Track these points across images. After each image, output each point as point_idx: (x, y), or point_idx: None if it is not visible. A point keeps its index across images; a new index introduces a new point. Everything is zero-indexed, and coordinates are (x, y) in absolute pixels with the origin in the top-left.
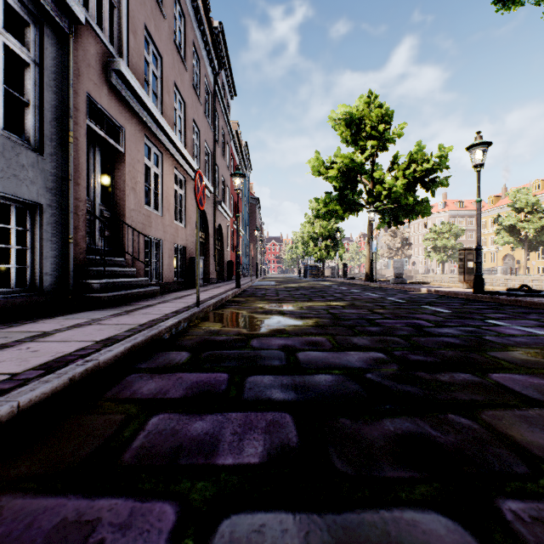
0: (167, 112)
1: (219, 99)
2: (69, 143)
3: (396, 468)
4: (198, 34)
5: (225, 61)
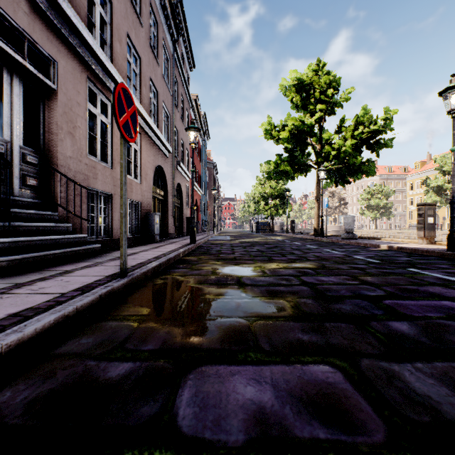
0: (119, 61)
1: (178, 67)
2: None
3: None
4: None
5: (184, 33)
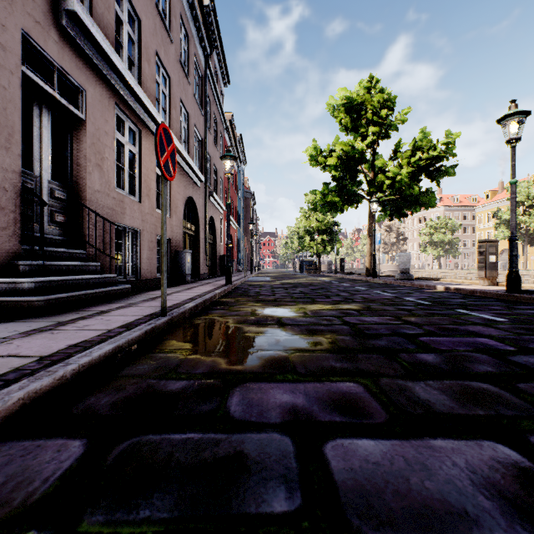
0: (147, 83)
1: (211, 84)
2: None
3: None
4: (186, 6)
5: (218, 44)
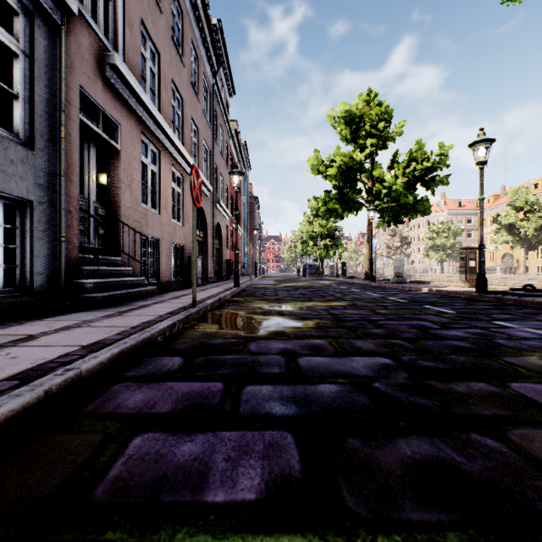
0: (165, 109)
1: (218, 97)
2: (61, 138)
3: (419, 508)
4: (196, 31)
5: (224, 59)
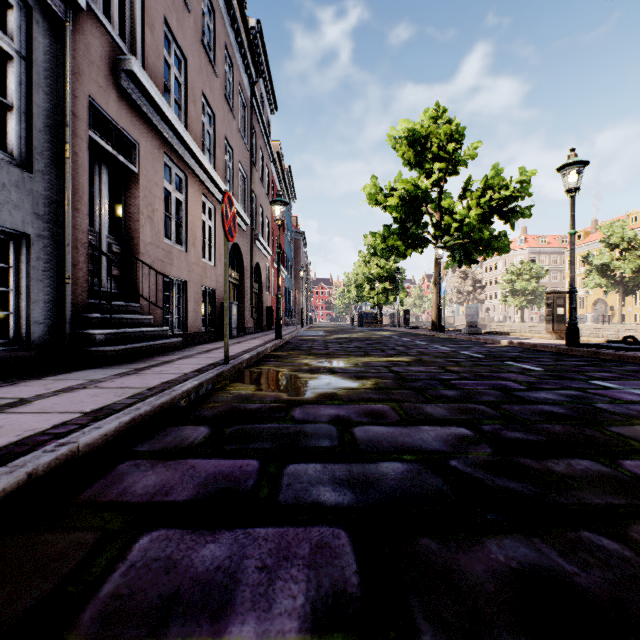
0: (193, 126)
1: (257, 114)
2: (65, 158)
3: None
4: (231, 34)
5: (264, 68)
